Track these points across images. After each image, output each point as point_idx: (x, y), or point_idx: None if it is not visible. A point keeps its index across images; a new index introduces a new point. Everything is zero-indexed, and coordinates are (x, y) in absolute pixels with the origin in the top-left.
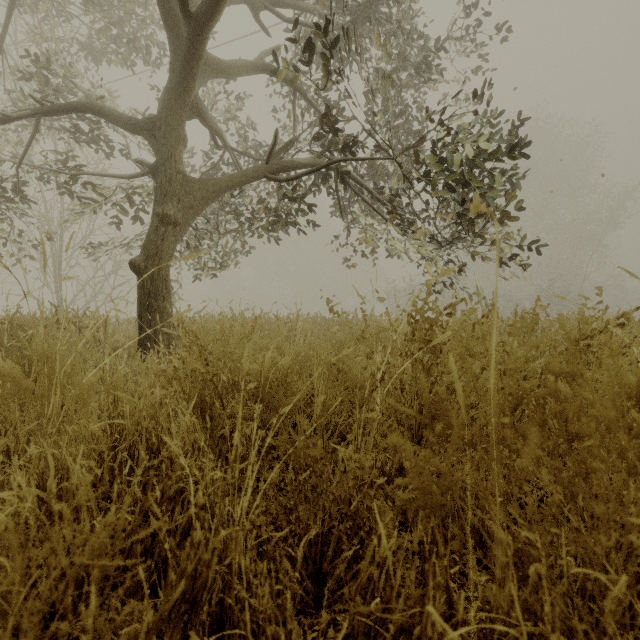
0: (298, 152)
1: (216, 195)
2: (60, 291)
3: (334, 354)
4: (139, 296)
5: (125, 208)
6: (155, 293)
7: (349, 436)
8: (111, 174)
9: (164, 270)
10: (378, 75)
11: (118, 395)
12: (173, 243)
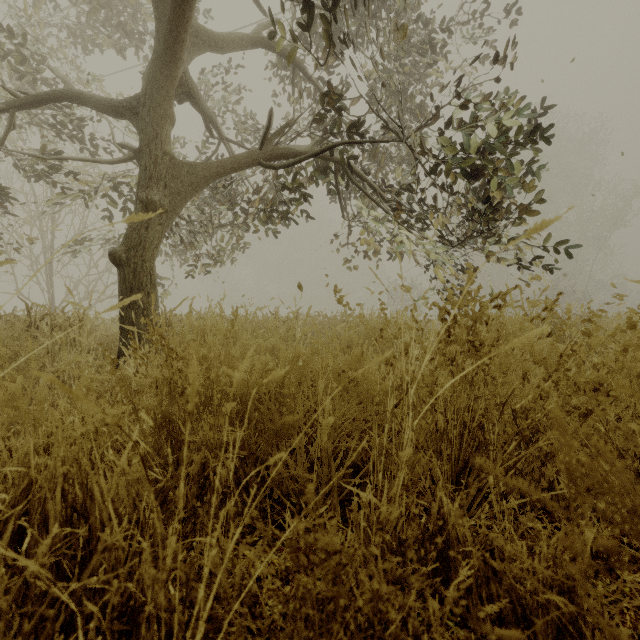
0: (298, 135)
1: (207, 180)
2: (51, 289)
3: (343, 359)
4: (120, 291)
5: (112, 198)
6: (138, 288)
7: (384, 511)
8: (94, 159)
9: (148, 262)
10: (391, 31)
11: (41, 419)
12: (159, 232)
